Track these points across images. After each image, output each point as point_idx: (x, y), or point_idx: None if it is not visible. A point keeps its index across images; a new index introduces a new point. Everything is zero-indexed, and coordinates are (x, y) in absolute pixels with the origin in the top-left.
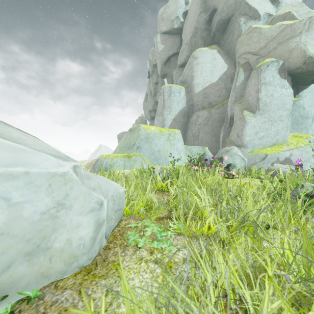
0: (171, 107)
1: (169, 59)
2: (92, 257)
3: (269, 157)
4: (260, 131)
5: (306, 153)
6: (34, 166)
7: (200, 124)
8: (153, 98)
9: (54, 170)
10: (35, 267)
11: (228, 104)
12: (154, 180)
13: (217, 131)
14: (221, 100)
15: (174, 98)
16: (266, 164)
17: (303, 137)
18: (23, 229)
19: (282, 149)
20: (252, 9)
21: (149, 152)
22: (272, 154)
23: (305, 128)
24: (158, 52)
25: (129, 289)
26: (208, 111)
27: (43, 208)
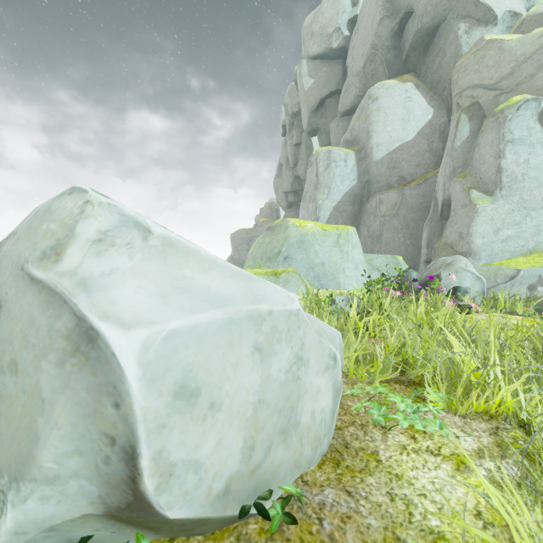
0: (330, 186)
1: (322, 103)
2: (330, 441)
3: (524, 275)
4: (503, 228)
5: None
6: (272, 301)
7: (385, 215)
8: (291, 170)
9: (289, 306)
10: (290, 452)
11: (439, 179)
12: (344, 316)
13: (415, 228)
14: (422, 172)
15: (337, 170)
16: (518, 287)
17: None
18: (274, 395)
19: None
20: (482, 5)
21: (305, 267)
22: (528, 269)
23: None
24: (304, 92)
25: (494, 491)
26: (398, 192)
27: (286, 364)
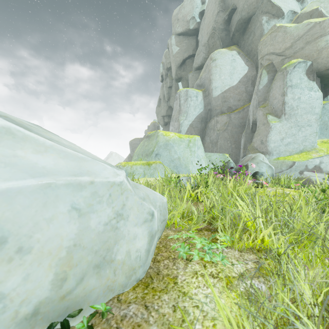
0: (188, 112)
1: (184, 62)
2: (146, 270)
3: (297, 165)
4: (286, 137)
5: None
6: (96, 175)
7: (219, 130)
8: (166, 103)
9: (112, 179)
10: (103, 280)
11: (250, 108)
12: (183, 189)
13: (237, 137)
14: (241, 104)
15: (191, 102)
16: (293, 172)
17: None
18: (91, 240)
19: (311, 157)
20: (276, 6)
21: (168, 160)
22: (299, 161)
23: None
24: (173, 55)
25: (223, 306)
26: (227, 116)
27: (105, 218)
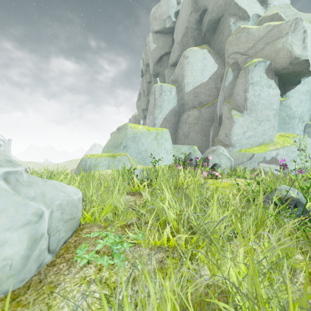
0: (162, 106)
1: (161, 58)
2: (26, 278)
3: (256, 157)
4: (247, 131)
5: (292, 152)
6: None
7: (191, 123)
8: (146, 97)
9: None
10: None
11: (218, 103)
12: (131, 182)
13: (207, 130)
14: (211, 99)
15: (165, 97)
16: (253, 163)
17: (290, 136)
18: None
19: (268, 149)
20: (242, 9)
21: (136, 152)
22: (258, 153)
23: (292, 128)
24: (150, 51)
25: None
26: (198, 110)
27: None
